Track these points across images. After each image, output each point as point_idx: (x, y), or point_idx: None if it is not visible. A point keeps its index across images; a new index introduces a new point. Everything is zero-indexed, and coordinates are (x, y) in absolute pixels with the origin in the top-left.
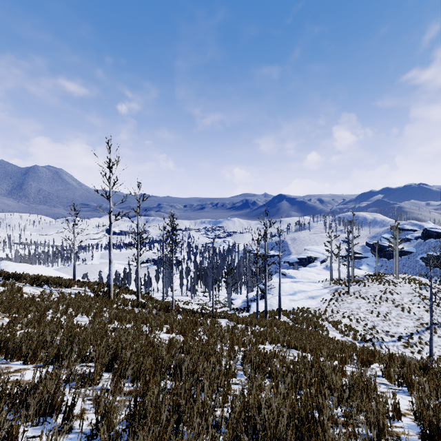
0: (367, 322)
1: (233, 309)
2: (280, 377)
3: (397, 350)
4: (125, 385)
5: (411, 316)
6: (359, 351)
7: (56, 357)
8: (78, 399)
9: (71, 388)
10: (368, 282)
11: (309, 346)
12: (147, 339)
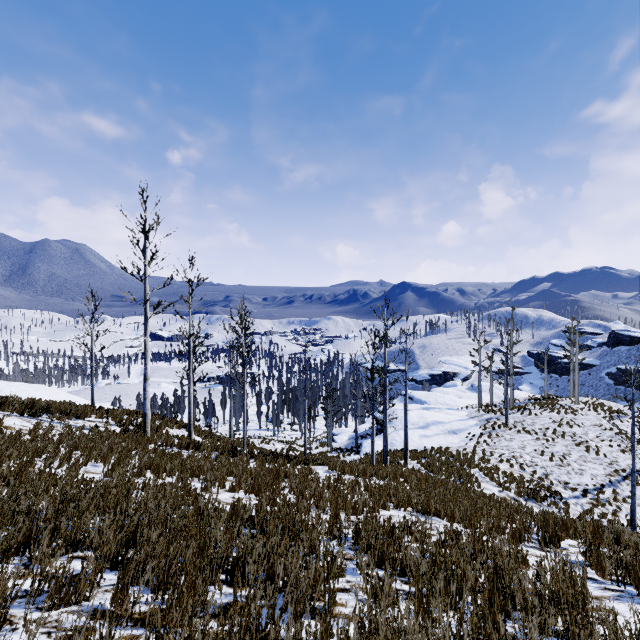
0: (536, 469)
1: (335, 449)
2: (426, 582)
3: (581, 510)
4: (141, 599)
5: (599, 459)
6: (540, 520)
7: (26, 542)
8: (39, 638)
9: (34, 611)
10: (534, 408)
11: (460, 512)
12: (195, 504)
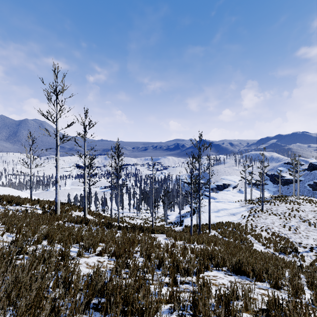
0: (282, 235)
1: (168, 223)
2: None
3: (311, 260)
4: None
5: (316, 230)
6: None
7: None
8: None
9: None
10: (276, 202)
11: (267, 275)
12: (57, 274)
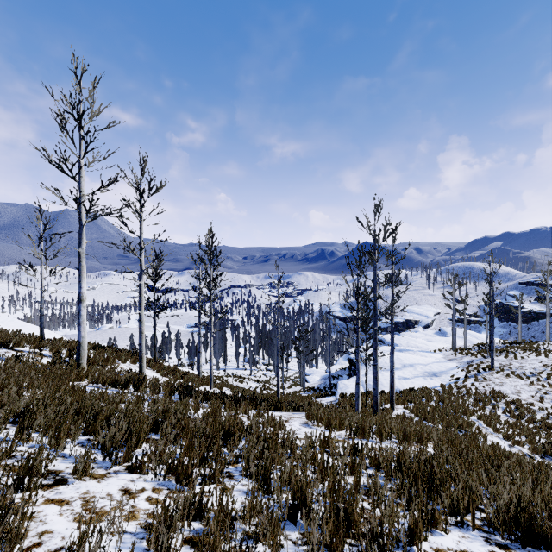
0: (539, 418)
1: (308, 389)
2: None
3: None
4: None
5: None
6: None
7: None
8: None
9: None
10: (517, 352)
11: None
12: None
